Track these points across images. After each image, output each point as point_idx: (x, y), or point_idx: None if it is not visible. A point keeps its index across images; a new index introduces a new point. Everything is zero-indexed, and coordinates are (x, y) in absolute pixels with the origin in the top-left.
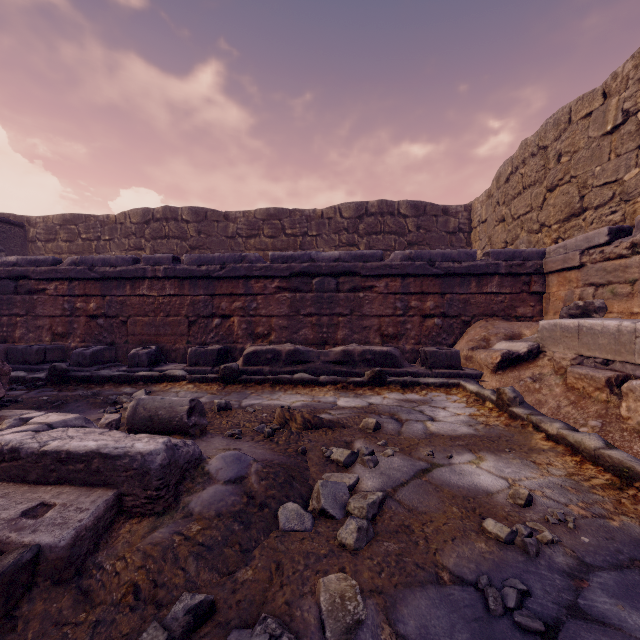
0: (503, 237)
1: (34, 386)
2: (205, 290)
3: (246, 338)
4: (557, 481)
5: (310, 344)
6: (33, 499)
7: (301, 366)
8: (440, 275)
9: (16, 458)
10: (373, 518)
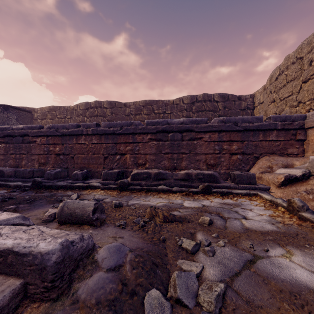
0: (274, 110)
1: (24, 190)
2: (112, 140)
3: (133, 166)
4: None
5: (167, 169)
6: None
7: (162, 181)
8: (241, 130)
9: None
10: (219, 311)
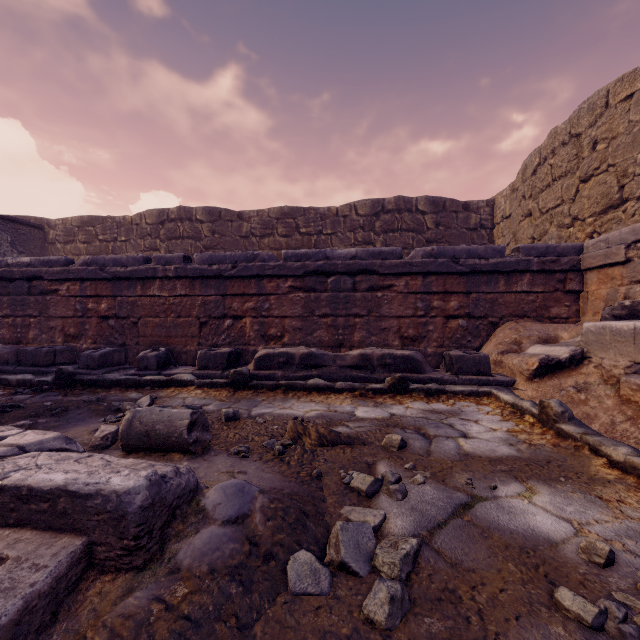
0: (530, 233)
1: (40, 390)
2: (216, 290)
3: (258, 340)
4: (638, 527)
5: (325, 346)
6: None
7: (316, 371)
8: (465, 273)
9: None
10: (407, 578)
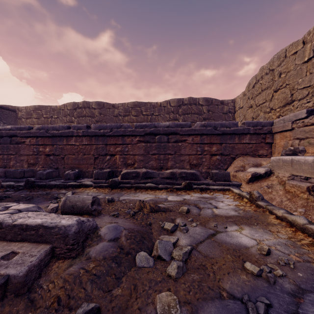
0: (251, 115)
1: (18, 189)
2: (102, 142)
3: (122, 166)
4: (283, 241)
5: (154, 169)
6: (8, 249)
7: (150, 180)
8: (220, 134)
9: (0, 228)
10: (185, 261)
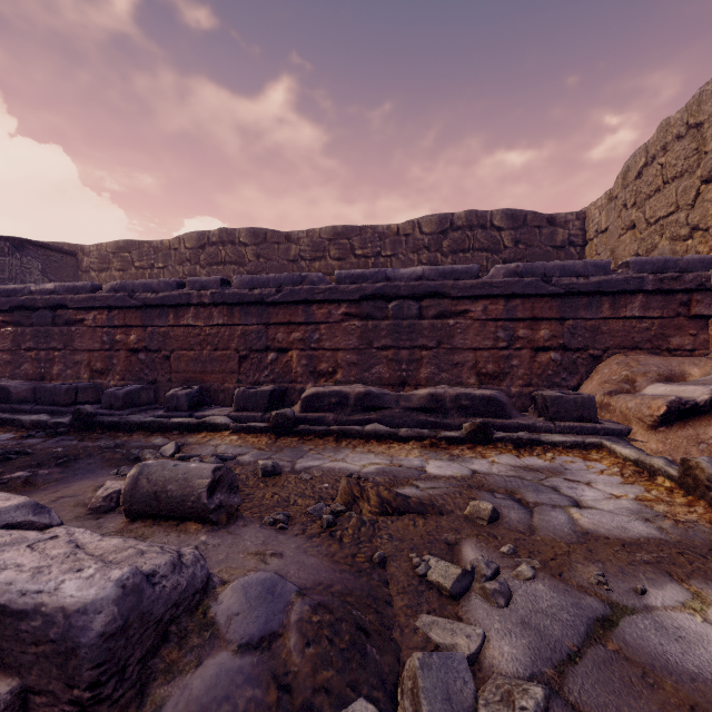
0: (633, 248)
1: (55, 433)
2: (258, 318)
3: (307, 377)
4: None
5: (385, 385)
6: None
7: (374, 414)
8: (558, 295)
9: None
10: None
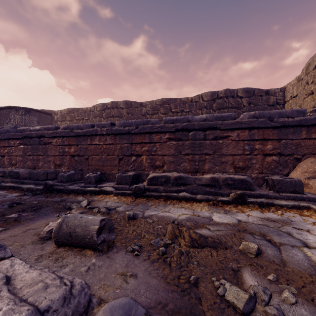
0: (312, 104)
1: (36, 193)
2: (127, 141)
3: (150, 168)
4: None
5: (187, 172)
6: None
7: (183, 187)
8: (277, 127)
9: None
10: None
